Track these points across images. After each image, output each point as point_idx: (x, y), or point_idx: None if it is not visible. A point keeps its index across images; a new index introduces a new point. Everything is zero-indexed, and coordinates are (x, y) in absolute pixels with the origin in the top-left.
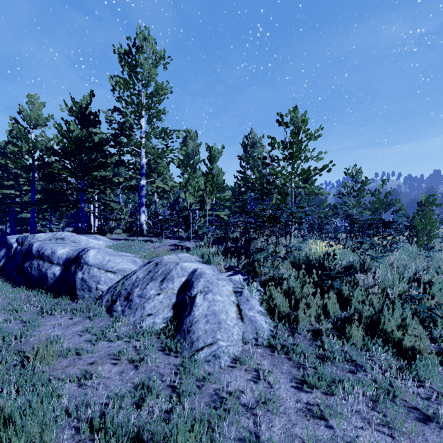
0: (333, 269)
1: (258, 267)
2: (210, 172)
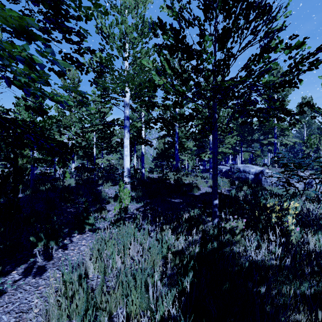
0: None
1: None
2: None
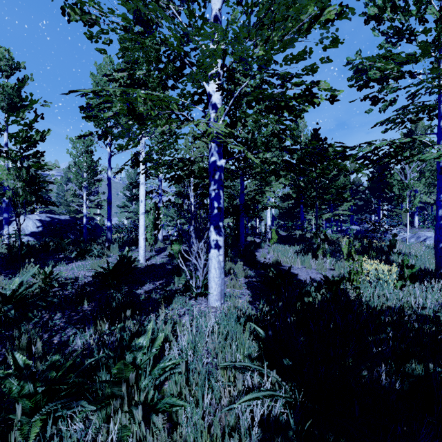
0: None
1: None
2: None
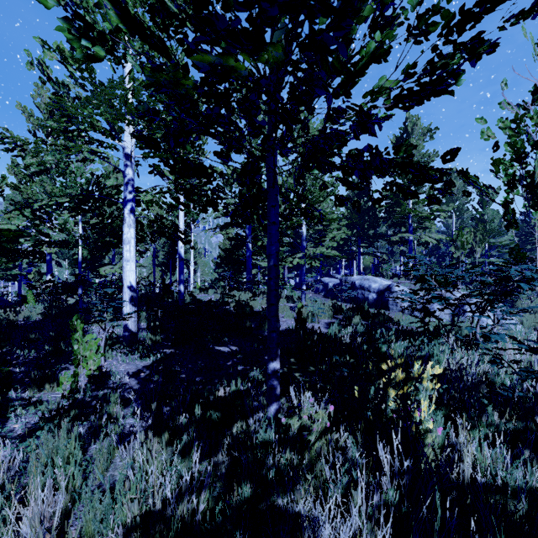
0: None
1: (520, 301)
2: (480, 217)
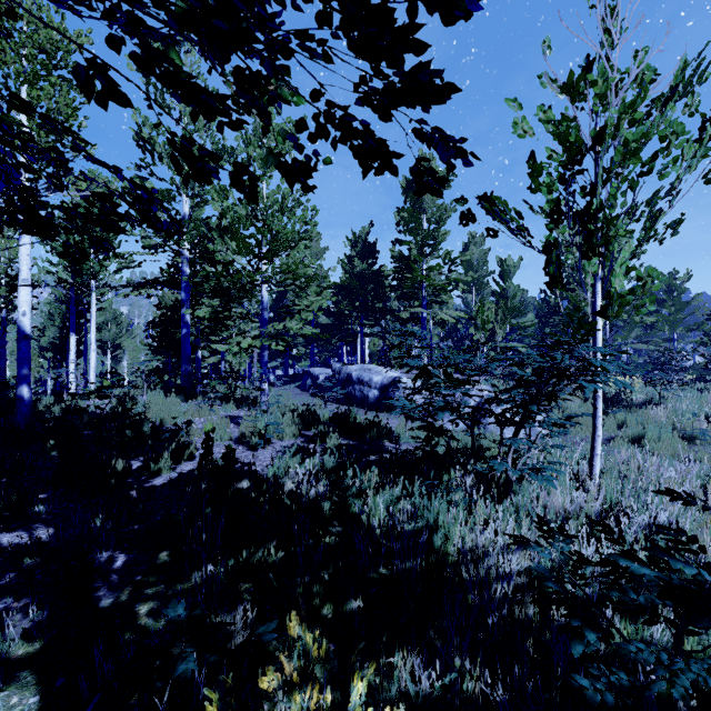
0: (619, 398)
1: None
2: (502, 292)
